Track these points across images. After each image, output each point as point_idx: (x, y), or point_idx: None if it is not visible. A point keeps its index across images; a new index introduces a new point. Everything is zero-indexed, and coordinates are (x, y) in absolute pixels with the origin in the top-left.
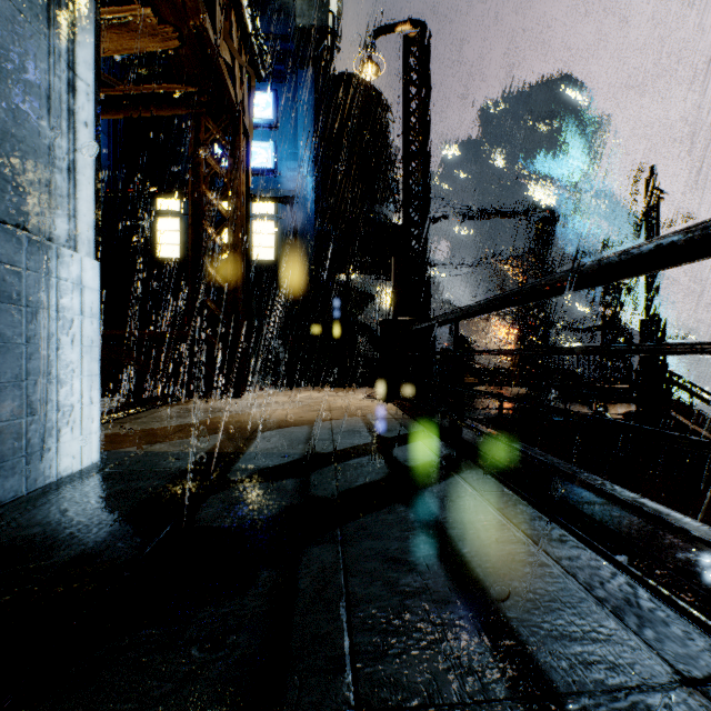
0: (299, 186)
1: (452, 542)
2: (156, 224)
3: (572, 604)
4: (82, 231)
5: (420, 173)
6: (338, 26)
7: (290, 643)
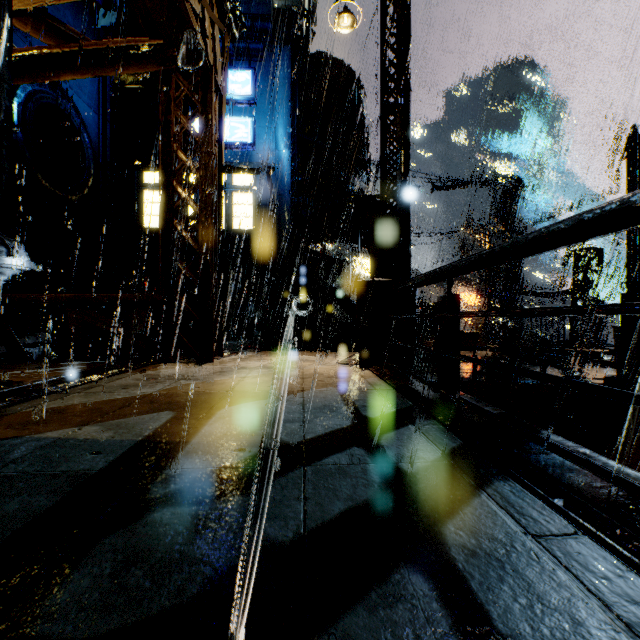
0: (276, 158)
1: None
2: (142, 197)
3: None
4: None
5: (399, 126)
6: (313, 10)
7: None
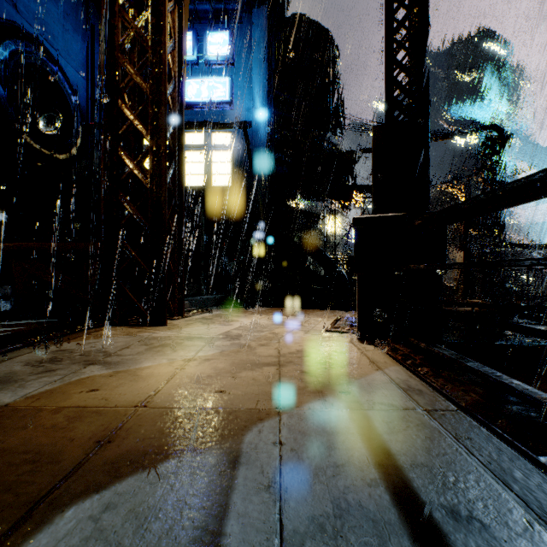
0: (253, 116)
1: None
2: None
3: None
4: None
5: None
6: None
7: None
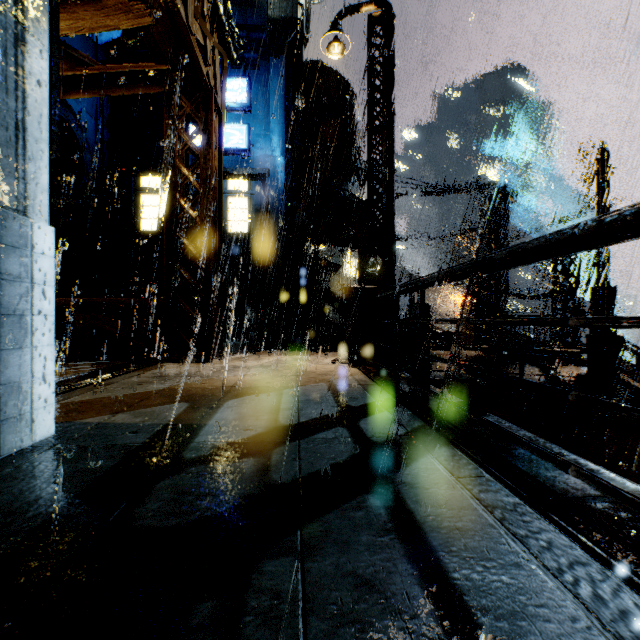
0: (270, 164)
1: (435, 555)
2: (139, 201)
3: None
4: (34, 195)
5: (384, 147)
6: (306, 18)
7: None
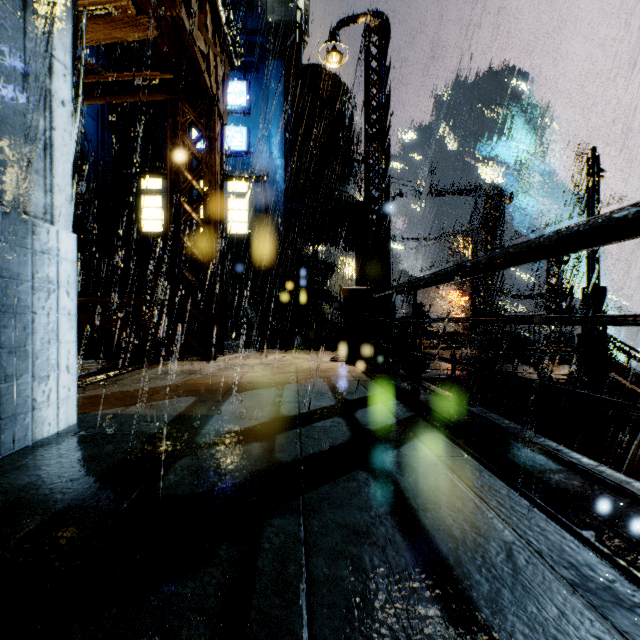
0: (270, 166)
1: (414, 513)
2: (140, 202)
3: (541, 588)
4: (59, 205)
5: (380, 153)
6: (305, 21)
7: (245, 636)
